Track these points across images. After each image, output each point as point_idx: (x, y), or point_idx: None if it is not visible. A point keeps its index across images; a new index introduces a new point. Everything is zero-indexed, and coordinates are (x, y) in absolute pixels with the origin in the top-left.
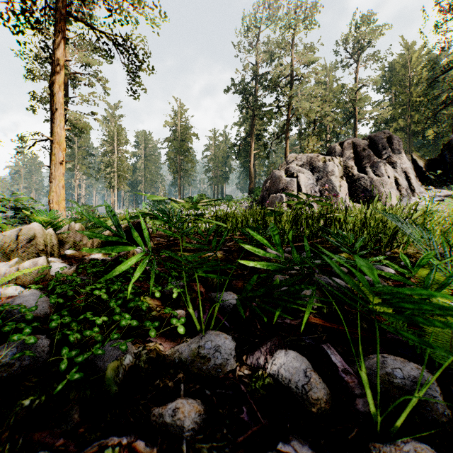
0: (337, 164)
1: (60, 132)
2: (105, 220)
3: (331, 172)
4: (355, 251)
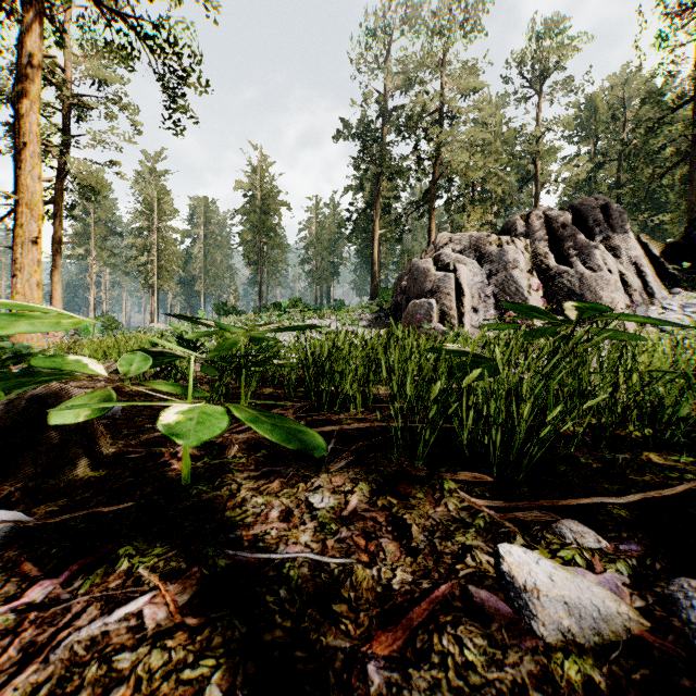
0: (521, 250)
1: (33, 186)
2: None
3: (513, 262)
4: None
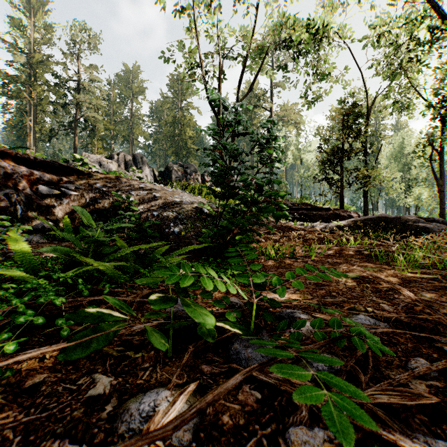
0: (115, 165)
1: None
2: None
3: (111, 169)
4: None
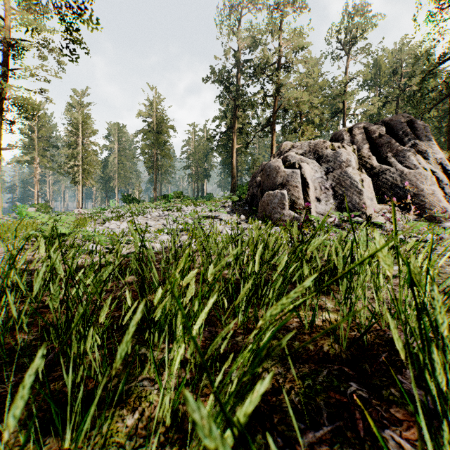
0: (351, 152)
1: None
2: None
3: (346, 162)
4: None
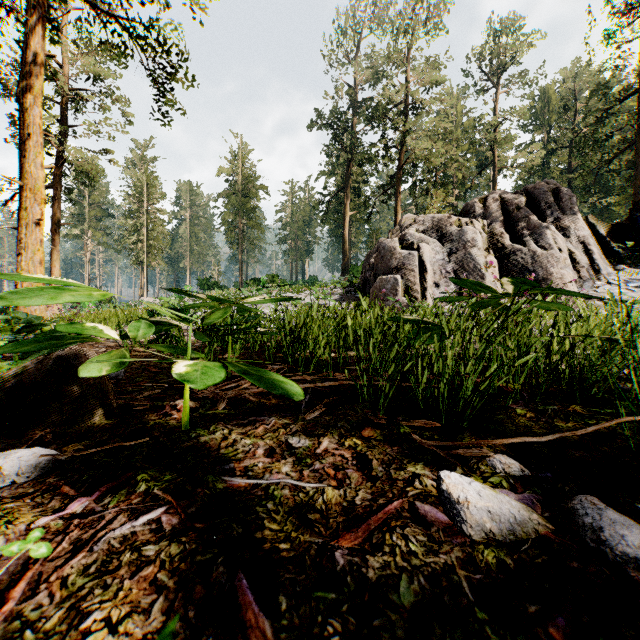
0: (479, 230)
1: (36, 173)
2: None
3: (471, 242)
4: None
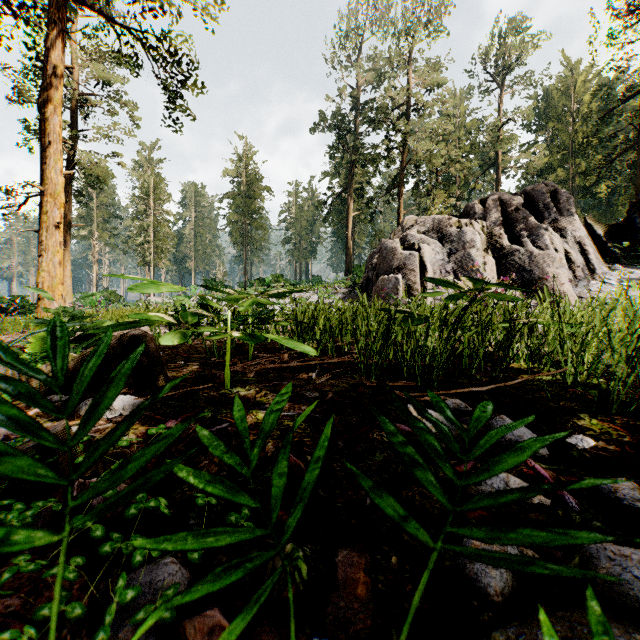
0: (478, 231)
1: (55, 178)
2: (104, 321)
3: (470, 242)
4: (606, 410)
